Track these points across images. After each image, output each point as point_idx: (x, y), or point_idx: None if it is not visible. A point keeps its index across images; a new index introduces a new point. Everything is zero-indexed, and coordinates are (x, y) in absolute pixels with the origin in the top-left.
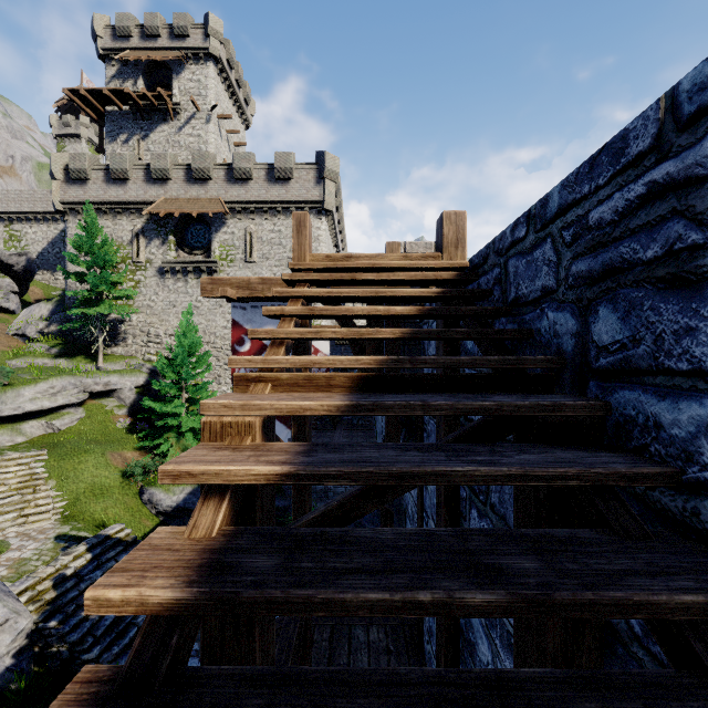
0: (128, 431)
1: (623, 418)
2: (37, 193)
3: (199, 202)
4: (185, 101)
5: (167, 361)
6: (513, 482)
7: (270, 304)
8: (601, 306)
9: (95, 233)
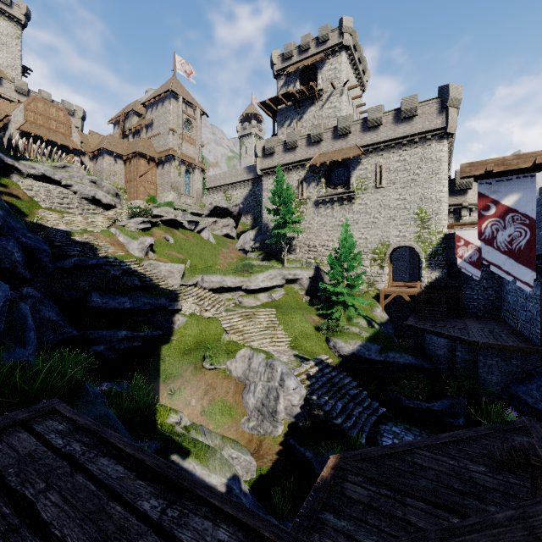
0: (309, 304)
1: None
2: (238, 170)
3: (342, 151)
4: (325, 86)
5: (334, 258)
6: None
7: (514, 177)
8: None
9: (282, 184)
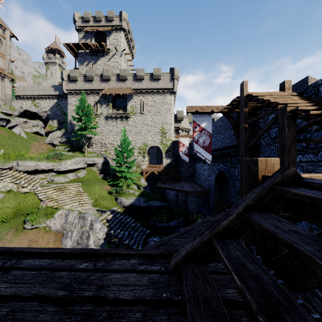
0: (103, 179)
1: None
2: (45, 87)
3: (122, 89)
4: (111, 47)
5: (119, 151)
6: None
7: (205, 115)
8: None
9: (84, 102)
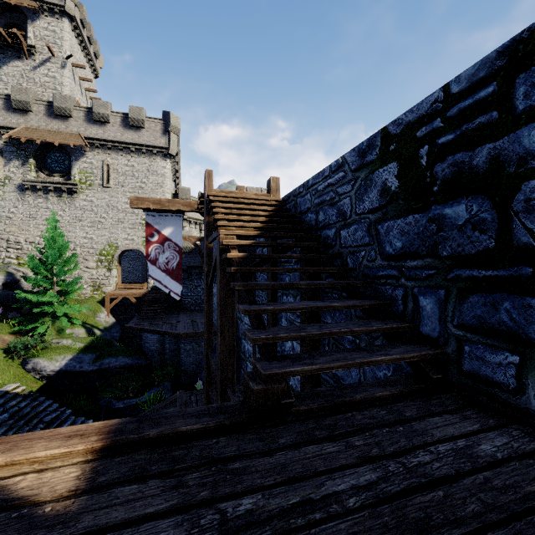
0: (1, 320)
1: (324, 238)
2: None
3: (60, 135)
4: (40, 45)
5: (41, 261)
6: (300, 245)
7: (170, 214)
8: (320, 211)
9: None
